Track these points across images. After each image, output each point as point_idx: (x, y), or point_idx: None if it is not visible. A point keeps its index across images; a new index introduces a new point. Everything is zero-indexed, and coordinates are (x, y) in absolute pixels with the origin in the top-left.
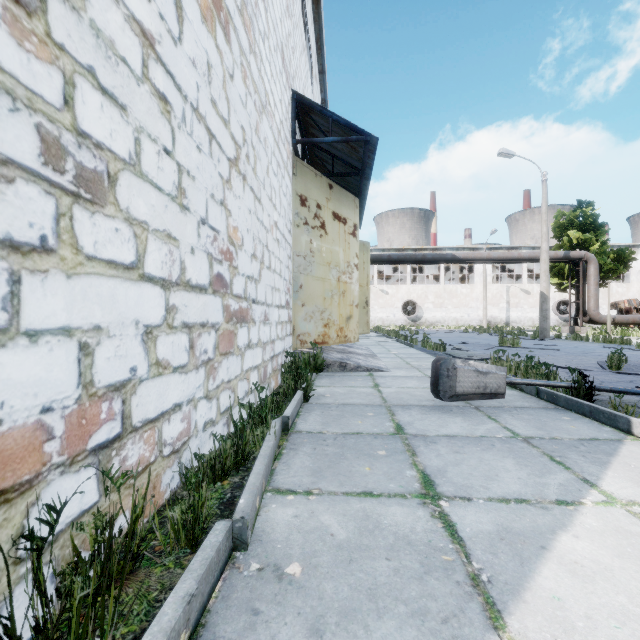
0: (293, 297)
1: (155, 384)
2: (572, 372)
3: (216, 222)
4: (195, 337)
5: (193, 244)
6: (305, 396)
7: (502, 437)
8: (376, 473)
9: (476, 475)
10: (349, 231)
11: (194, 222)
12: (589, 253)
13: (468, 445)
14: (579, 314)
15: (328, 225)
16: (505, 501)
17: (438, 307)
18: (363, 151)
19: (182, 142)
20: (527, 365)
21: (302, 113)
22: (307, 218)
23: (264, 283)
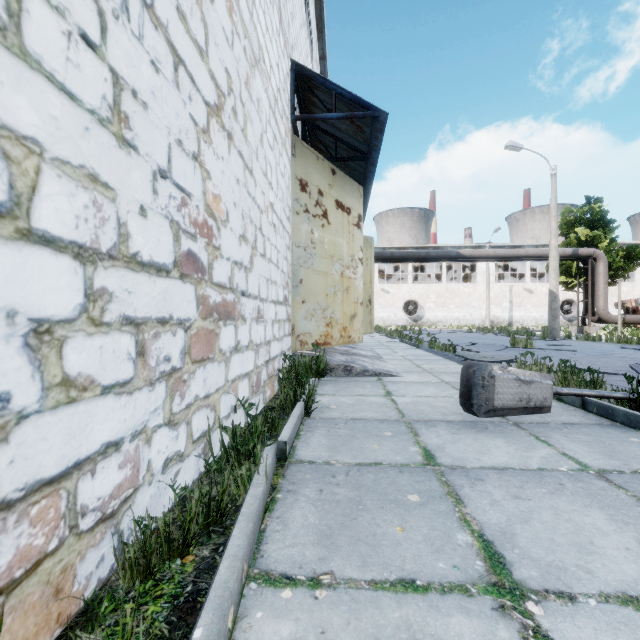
0: (292, 293)
1: (60, 418)
2: (630, 380)
3: (186, 181)
4: (148, 339)
5: (144, 202)
6: (306, 409)
7: (568, 470)
8: (413, 538)
9: (561, 542)
10: (353, 222)
11: (146, 170)
12: (598, 250)
13: (528, 484)
14: (587, 313)
15: (331, 214)
16: (631, 602)
17: (440, 307)
18: (370, 130)
19: (122, 42)
20: (563, 370)
21: (302, 88)
22: (308, 205)
23: (257, 273)
